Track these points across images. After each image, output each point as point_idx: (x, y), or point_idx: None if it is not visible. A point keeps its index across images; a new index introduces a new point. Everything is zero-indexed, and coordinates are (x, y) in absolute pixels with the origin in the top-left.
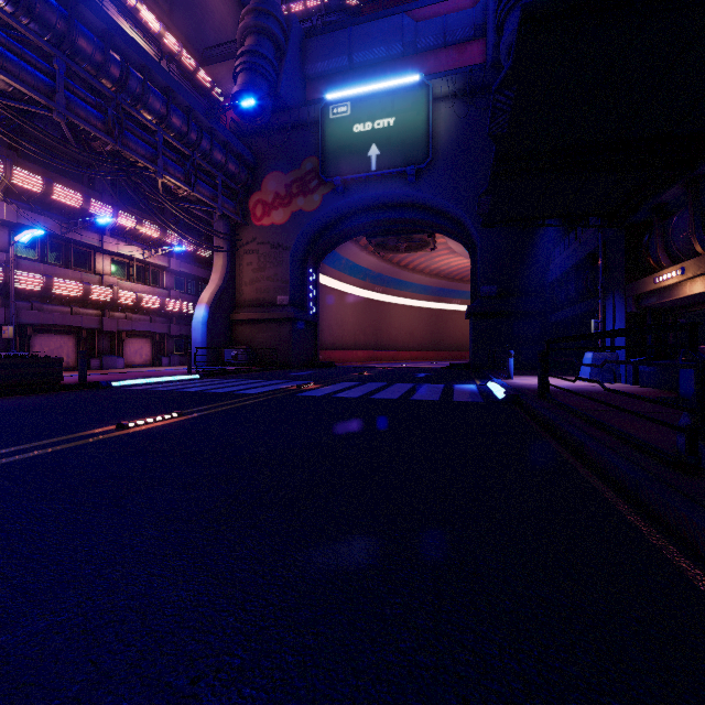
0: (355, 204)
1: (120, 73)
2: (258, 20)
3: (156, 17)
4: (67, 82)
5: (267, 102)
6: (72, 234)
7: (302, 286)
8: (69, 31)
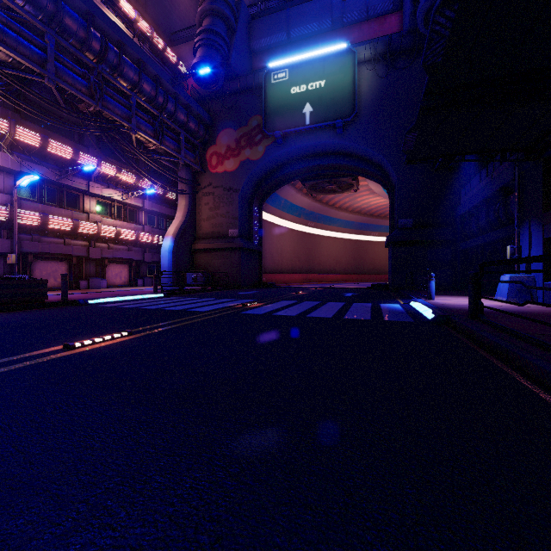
0: (292, 153)
1: (100, 47)
2: (213, 4)
3: (133, 7)
4: (58, 55)
5: (220, 71)
6: (64, 180)
7: (249, 222)
8: (57, 11)
